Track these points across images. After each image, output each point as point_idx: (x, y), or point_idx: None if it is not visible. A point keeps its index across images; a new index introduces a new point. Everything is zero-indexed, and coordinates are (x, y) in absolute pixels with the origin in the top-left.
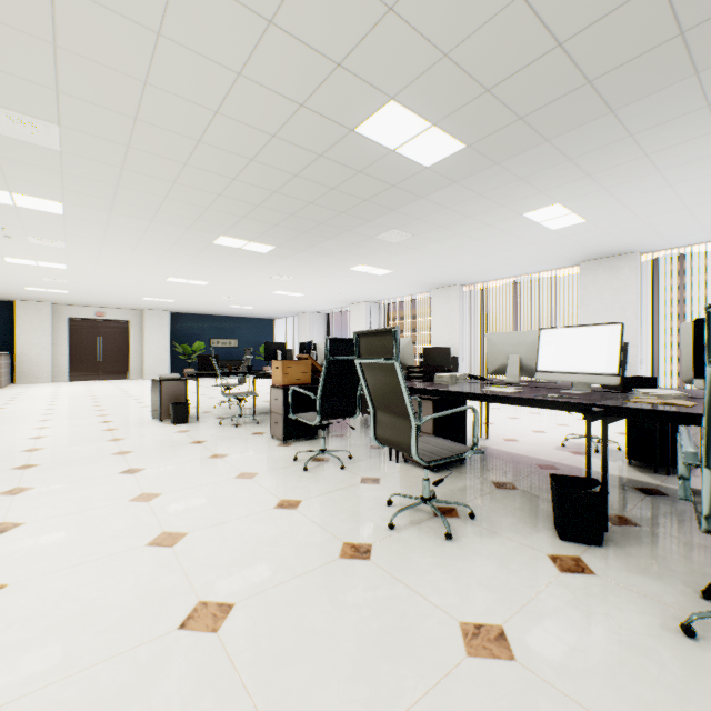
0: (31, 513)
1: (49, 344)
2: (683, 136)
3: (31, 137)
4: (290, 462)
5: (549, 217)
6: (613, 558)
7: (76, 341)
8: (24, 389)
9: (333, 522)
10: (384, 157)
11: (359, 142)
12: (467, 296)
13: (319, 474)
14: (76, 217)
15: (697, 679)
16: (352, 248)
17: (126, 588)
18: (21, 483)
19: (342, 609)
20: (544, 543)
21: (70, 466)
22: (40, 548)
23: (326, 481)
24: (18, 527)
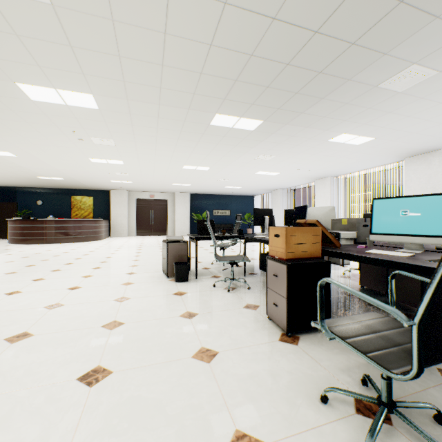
0: None
1: (126, 214)
2: None
3: None
4: (316, 406)
5: None
6: None
7: (139, 212)
8: (111, 240)
9: None
10: None
11: None
12: None
13: None
14: (107, 110)
15: None
16: (342, 110)
17: None
18: None
19: None
20: None
21: (51, 344)
22: None
23: None
24: None
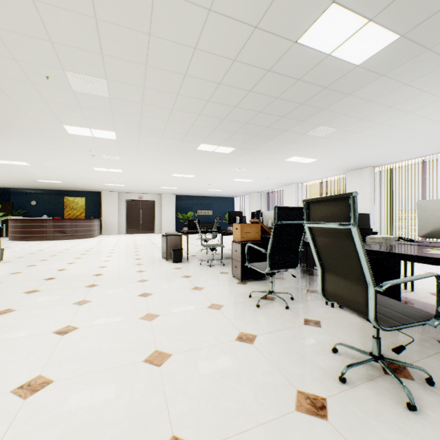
0: (84, 320)
1: (117, 214)
2: None
3: (94, 90)
4: (246, 298)
5: None
6: None
7: (129, 212)
8: (105, 238)
9: (285, 364)
10: (320, 62)
11: (300, 52)
12: (377, 174)
13: (268, 312)
14: (122, 140)
15: None
16: (288, 144)
17: (122, 403)
18: (86, 297)
19: None
20: None
21: (113, 287)
22: (81, 350)
23: (274, 319)
24: (75, 330)
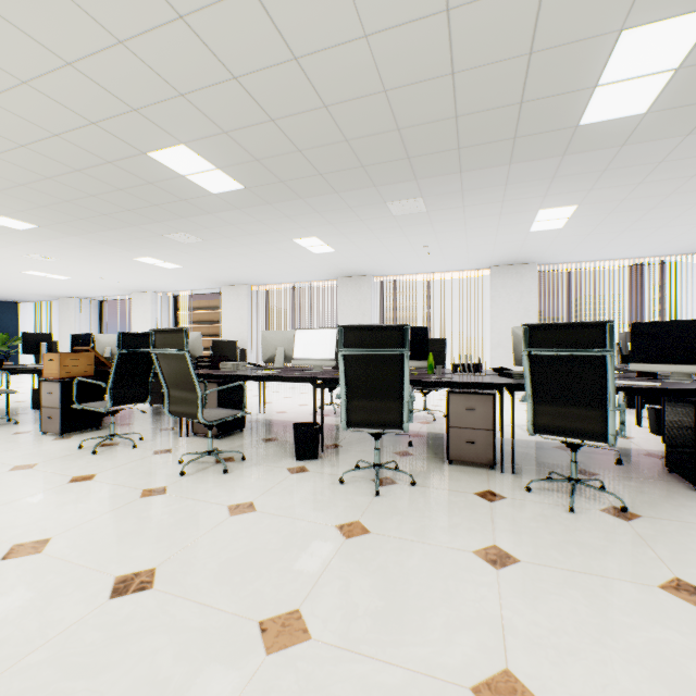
0: None
1: None
2: (378, 214)
3: None
4: (75, 451)
5: (311, 244)
6: (322, 463)
7: None
8: None
9: (132, 481)
10: (176, 178)
11: (151, 163)
12: (255, 295)
13: (111, 455)
14: None
15: (337, 496)
16: (139, 241)
17: None
18: None
19: (147, 519)
20: (287, 464)
21: None
22: None
23: (119, 458)
24: None
